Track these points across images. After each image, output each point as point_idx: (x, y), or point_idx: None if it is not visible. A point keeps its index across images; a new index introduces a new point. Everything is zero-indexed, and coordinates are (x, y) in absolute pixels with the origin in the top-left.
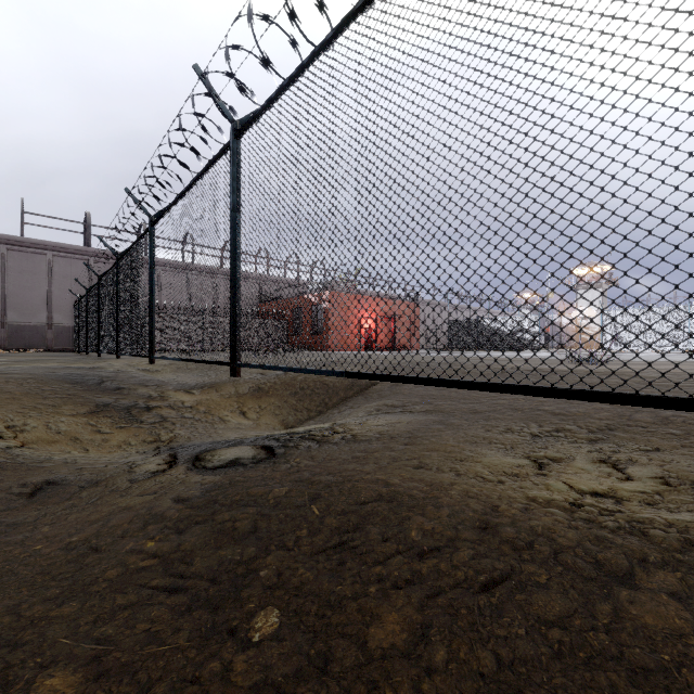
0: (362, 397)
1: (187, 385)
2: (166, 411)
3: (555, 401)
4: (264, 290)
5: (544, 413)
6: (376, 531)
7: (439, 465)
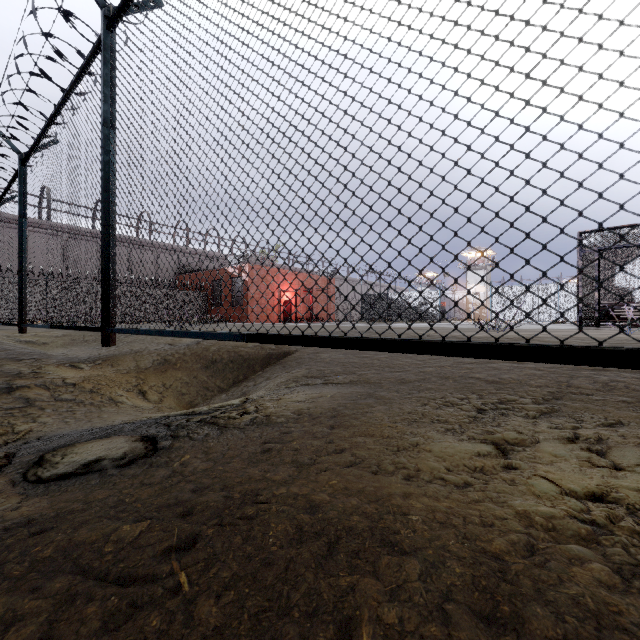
0: (280, 367)
1: (76, 358)
2: (36, 391)
3: (483, 368)
4: (183, 261)
5: (478, 381)
6: (294, 637)
7: (379, 460)
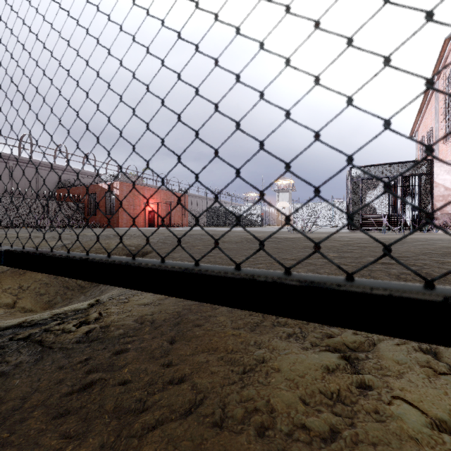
0: None
1: None
2: None
3: (302, 264)
4: (62, 178)
5: None
6: None
7: (225, 395)
